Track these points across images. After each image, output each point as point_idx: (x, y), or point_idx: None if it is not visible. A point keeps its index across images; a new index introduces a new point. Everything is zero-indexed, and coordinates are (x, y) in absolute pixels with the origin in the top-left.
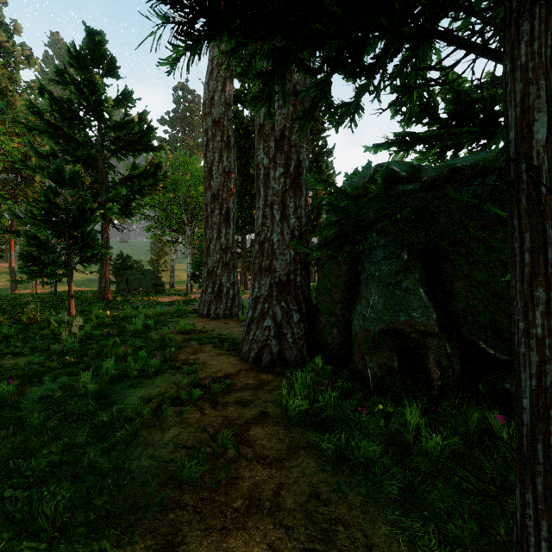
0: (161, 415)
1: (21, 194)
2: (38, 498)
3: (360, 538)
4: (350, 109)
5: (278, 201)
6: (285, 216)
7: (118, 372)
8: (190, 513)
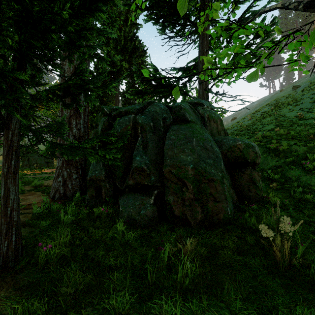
0: None
1: None
2: None
3: None
4: None
5: (67, 121)
6: (71, 128)
7: None
8: None
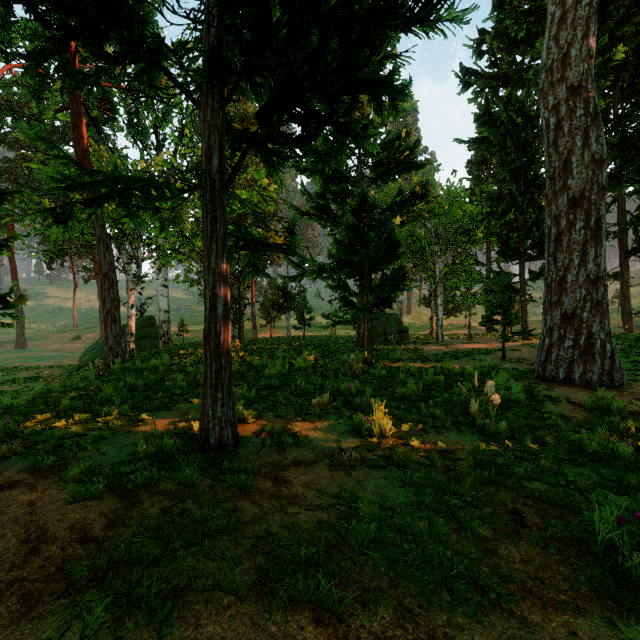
0: None
1: None
2: None
3: None
4: None
5: None
6: None
7: None
8: None
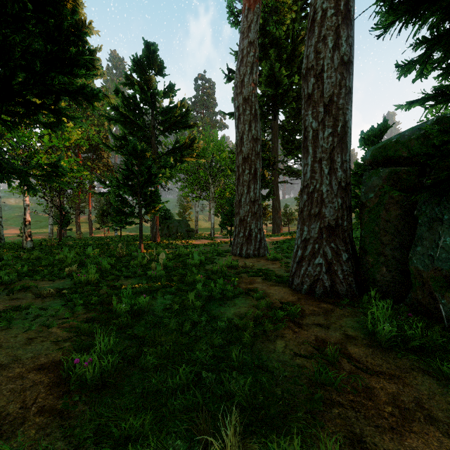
0: (263, 329)
1: (95, 167)
2: (216, 380)
3: None
4: None
5: (326, 157)
6: (333, 169)
7: (208, 294)
8: (350, 411)
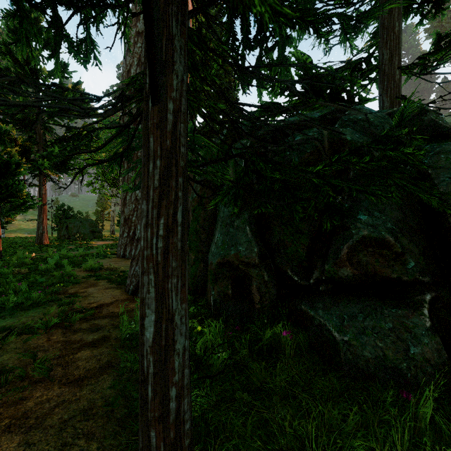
0: (3, 342)
1: None
2: None
3: (92, 450)
4: (89, 47)
5: None
6: None
7: None
8: None
